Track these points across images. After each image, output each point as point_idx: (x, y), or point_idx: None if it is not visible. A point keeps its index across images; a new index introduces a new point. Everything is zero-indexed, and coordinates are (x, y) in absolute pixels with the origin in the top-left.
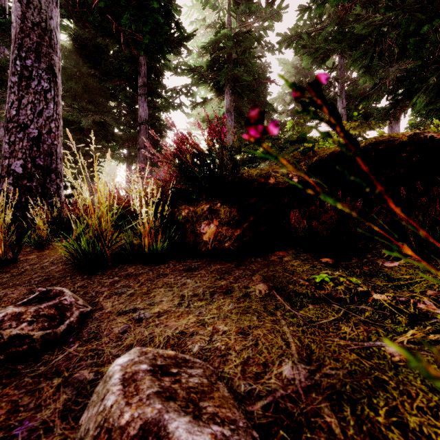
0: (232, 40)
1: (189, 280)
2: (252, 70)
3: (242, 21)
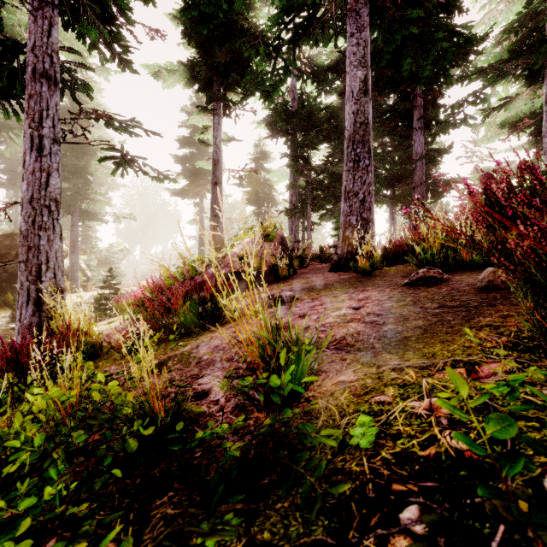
0: None
1: None
2: None
3: None
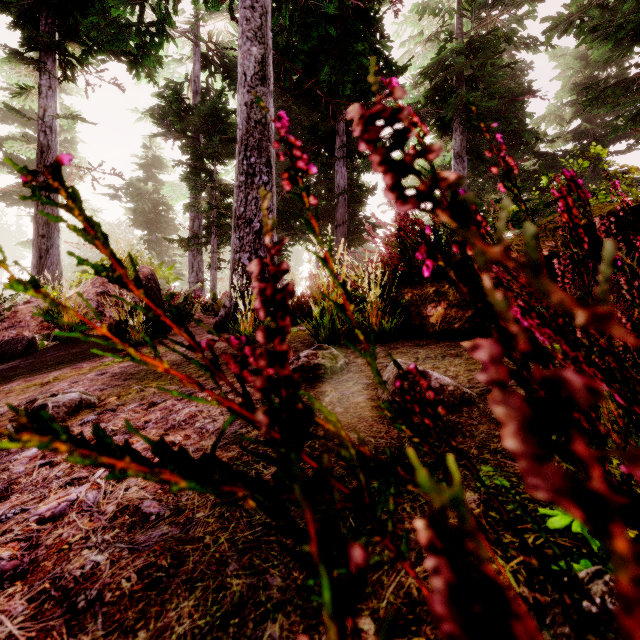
0: (463, 53)
1: (420, 350)
2: (497, 91)
3: (480, 19)
